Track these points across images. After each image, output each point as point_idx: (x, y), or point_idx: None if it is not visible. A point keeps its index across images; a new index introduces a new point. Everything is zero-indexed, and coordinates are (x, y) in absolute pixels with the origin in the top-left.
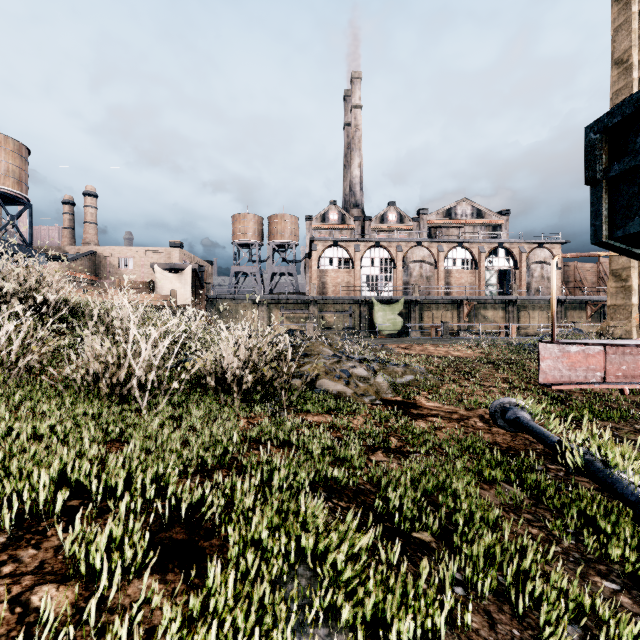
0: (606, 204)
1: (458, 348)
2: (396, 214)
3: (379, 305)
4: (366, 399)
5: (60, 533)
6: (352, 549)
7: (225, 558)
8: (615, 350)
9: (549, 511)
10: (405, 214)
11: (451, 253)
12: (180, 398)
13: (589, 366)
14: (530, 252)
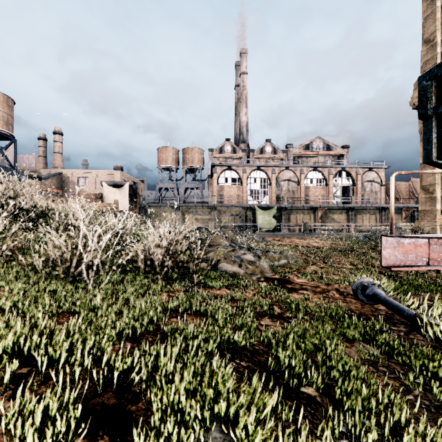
0: (435, 133)
1: (315, 240)
2: (271, 147)
3: (260, 210)
4: (254, 277)
5: (1, 407)
6: (259, 414)
7: (149, 422)
8: (436, 242)
9: (398, 364)
10: (277, 147)
11: (309, 174)
12: (118, 277)
13: (417, 253)
14: (363, 174)
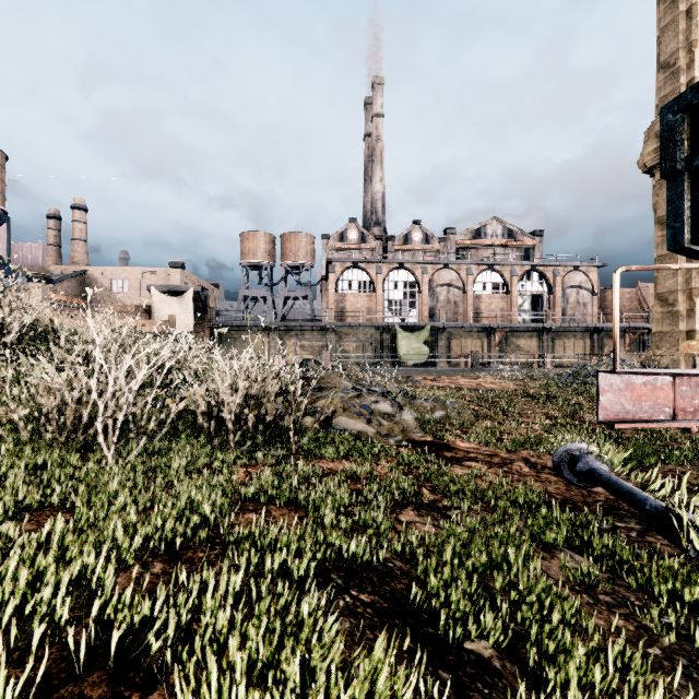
0: (689, 201)
1: (491, 380)
2: (421, 233)
3: (403, 333)
4: (391, 440)
5: None
6: None
7: None
8: (686, 381)
9: (631, 590)
10: (431, 234)
11: (481, 276)
12: (162, 442)
13: (656, 400)
14: (565, 276)
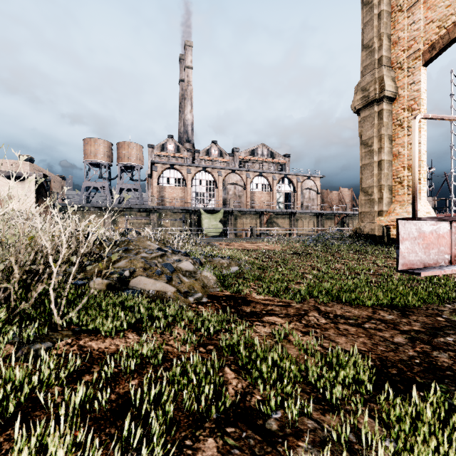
0: None
1: (265, 244)
2: (217, 150)
3: (205, 214)
4: (191, 298)
5: None
6: None
7: None
8: None
9: None
10: (224, 150)
11: (255, 179)
12: None
13: (440, 248)
14: (303, 182)
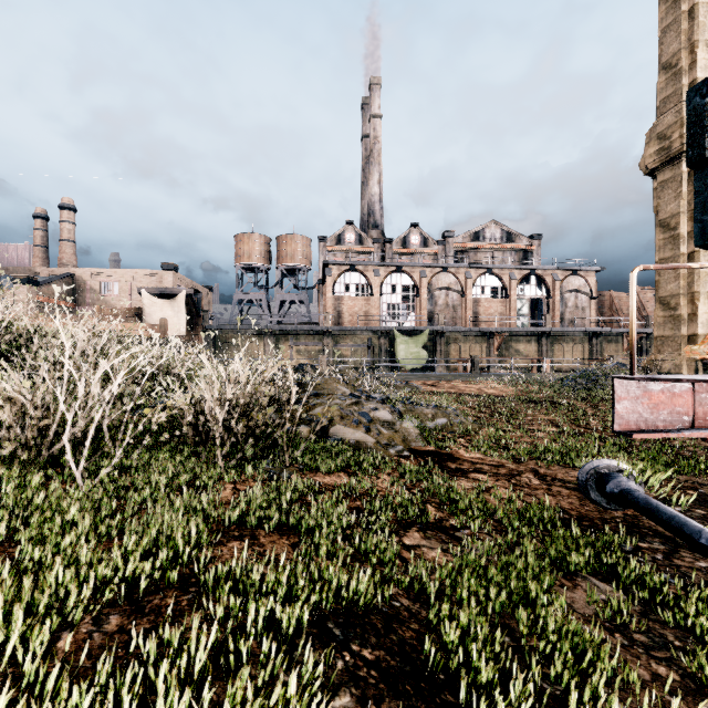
0: None
1: (491, 385)
2: (419, 236)
3: (401, 337)
4: (391, 450)
5: None
6: None
7: None
8: (705, 388)
9: (668, 626)
10: (429, 237)
11: (480, 280)
12: (141, 456)
13: (675, 408)
14: (564, 280)
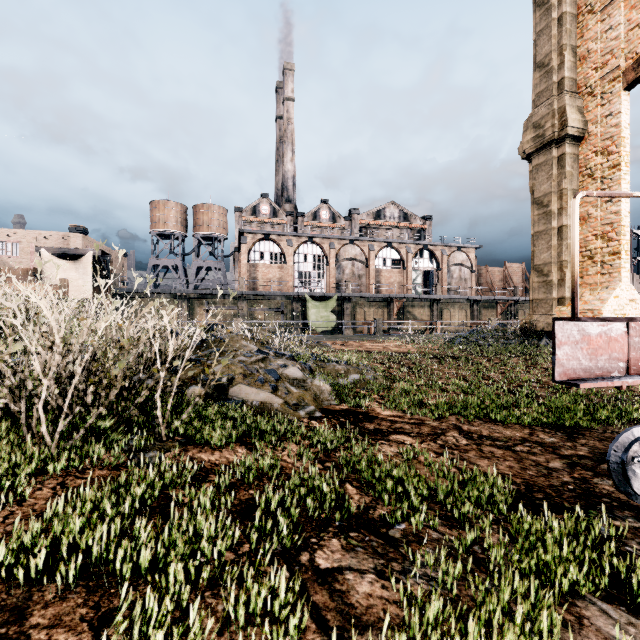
0: None
1: (395, 343)
2: (329, 212)
3: (312, 302)
4: (301, 411)
5: None
6: None
7: None
8: (638, 331)
9: None
10: (337, 213)
11: (381, 252)
12: None
13: (611, 354)
14: (450, 255)
